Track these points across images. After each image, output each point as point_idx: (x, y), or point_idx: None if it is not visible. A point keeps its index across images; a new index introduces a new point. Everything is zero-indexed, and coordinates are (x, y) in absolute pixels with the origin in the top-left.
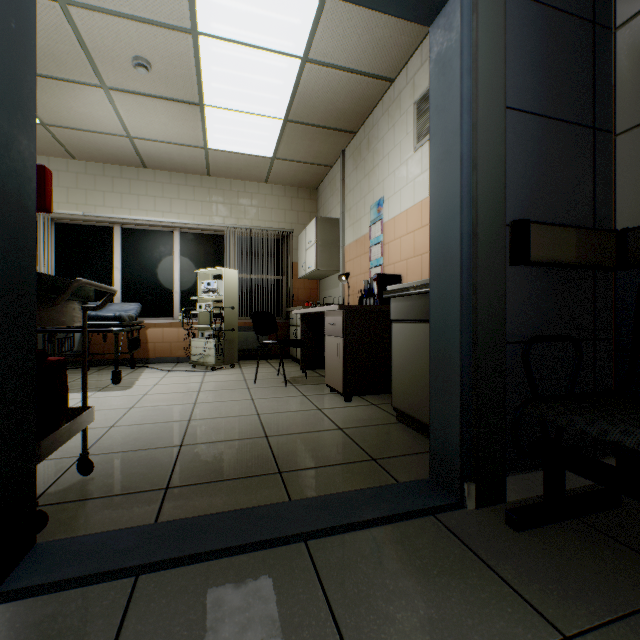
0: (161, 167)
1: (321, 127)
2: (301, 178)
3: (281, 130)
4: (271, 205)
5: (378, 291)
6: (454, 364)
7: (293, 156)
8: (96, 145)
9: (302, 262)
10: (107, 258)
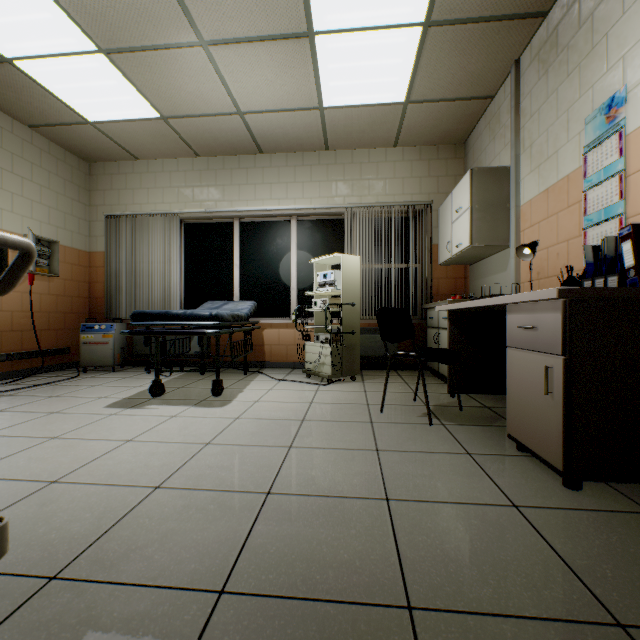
0: (276, 148)
1: (483, 21)
2: (443, 129)
3: (418, 47)
4: (401, 174)
5: (637, 260)
6: None
7: (434, 92)
8: (212, 133)
9: (445, 241)
10: (227, 255)
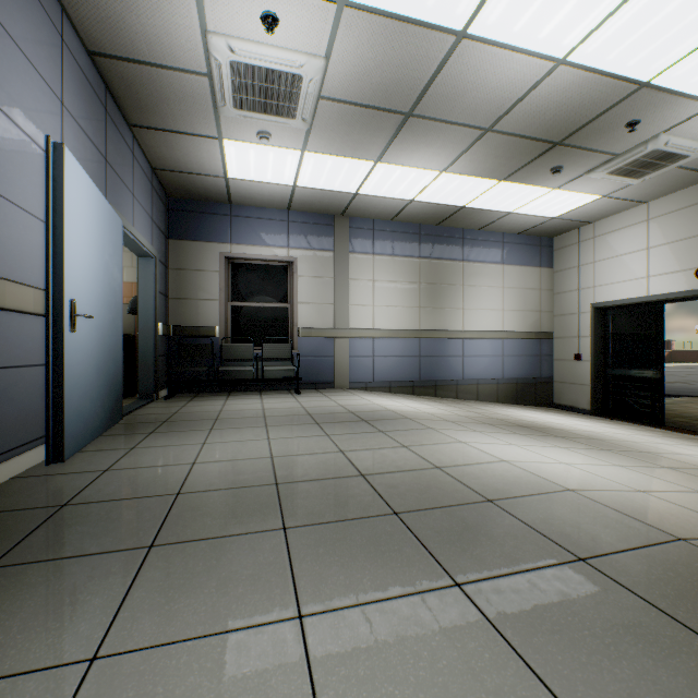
0: None
1: None
2: None
3: None
4: None
5: None
6: (152, 362)
7: None
8: None
9: None
10: None
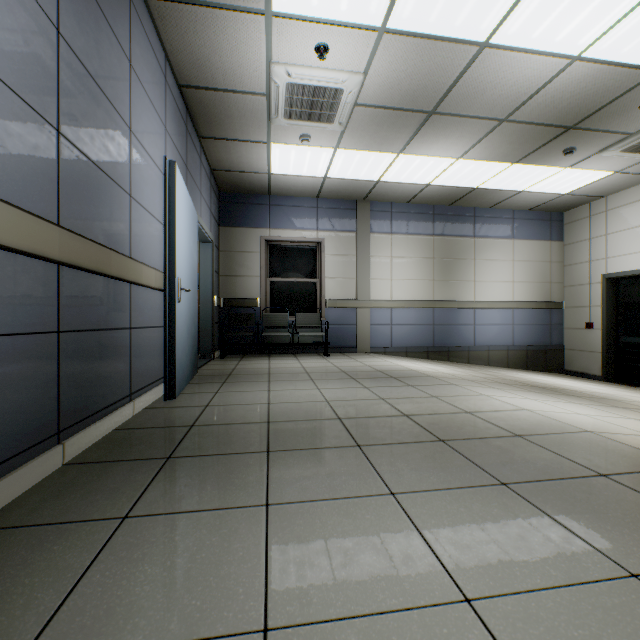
0: None
1: None
2: None
3: None
4: None
5: None
6: (210, 328)
7: None
8: None
9: None
10: None
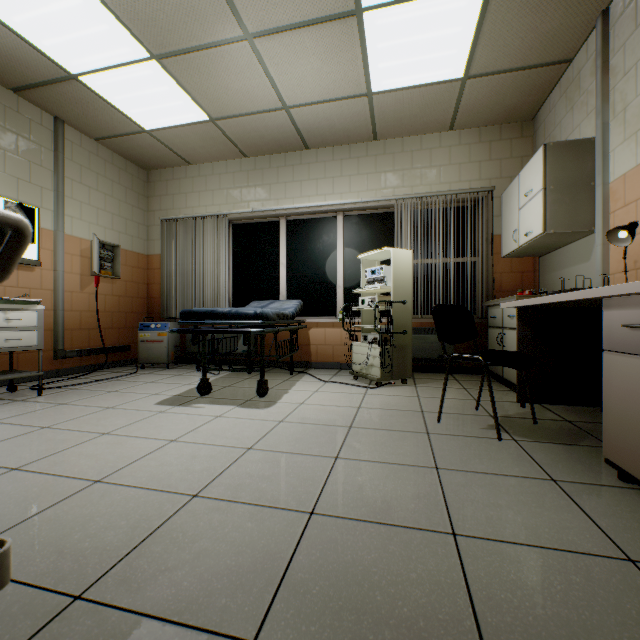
0: (322, 143)
1: None
2: (507, 104)
3: (481, 11)
4: (458, 159)
5: None
6: None
7: (498, 62)
8: (258, 132)
9: (510, 230)
10: (273, 254)
